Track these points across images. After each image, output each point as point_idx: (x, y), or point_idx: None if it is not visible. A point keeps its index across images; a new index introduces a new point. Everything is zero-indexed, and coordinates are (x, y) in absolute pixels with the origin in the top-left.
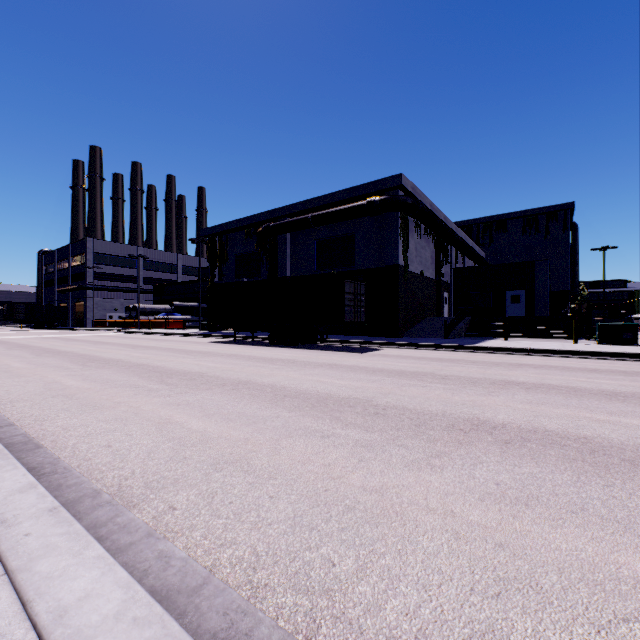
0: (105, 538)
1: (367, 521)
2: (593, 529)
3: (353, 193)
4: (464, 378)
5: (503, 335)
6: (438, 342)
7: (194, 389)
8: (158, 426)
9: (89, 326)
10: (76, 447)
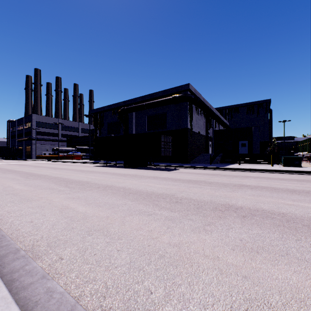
0: (16, 280)
1: (171, 264)
2: (294, 266)
3: (165, 92)
4: (220, 183)
5: (238, 162)
6: (207, 166)
7: (83, 190)
8: (60, 210)
9: (33, 158)
10: (12, 222)
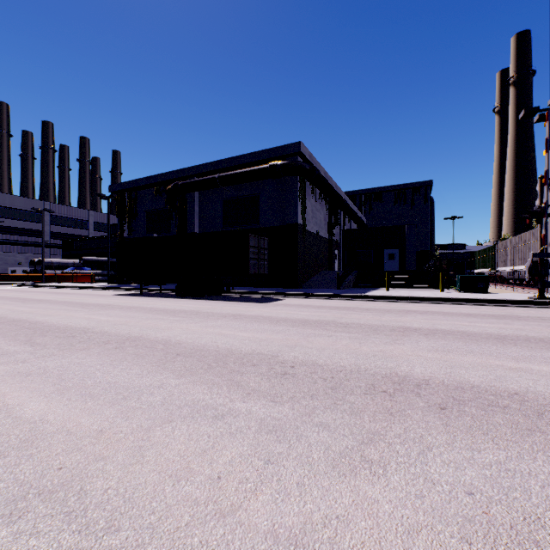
0: None
1: None
2: None
3: (257, 157)
4: (365, 325)
5: (384, 286)
6: (333, 292)
7: (65, 350)
8: None
9: None
10: None
